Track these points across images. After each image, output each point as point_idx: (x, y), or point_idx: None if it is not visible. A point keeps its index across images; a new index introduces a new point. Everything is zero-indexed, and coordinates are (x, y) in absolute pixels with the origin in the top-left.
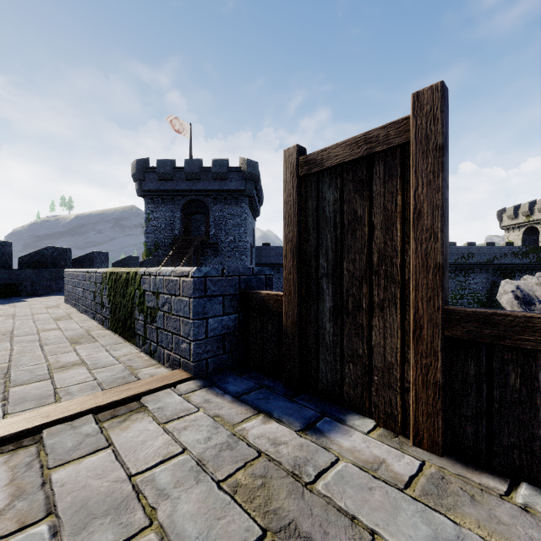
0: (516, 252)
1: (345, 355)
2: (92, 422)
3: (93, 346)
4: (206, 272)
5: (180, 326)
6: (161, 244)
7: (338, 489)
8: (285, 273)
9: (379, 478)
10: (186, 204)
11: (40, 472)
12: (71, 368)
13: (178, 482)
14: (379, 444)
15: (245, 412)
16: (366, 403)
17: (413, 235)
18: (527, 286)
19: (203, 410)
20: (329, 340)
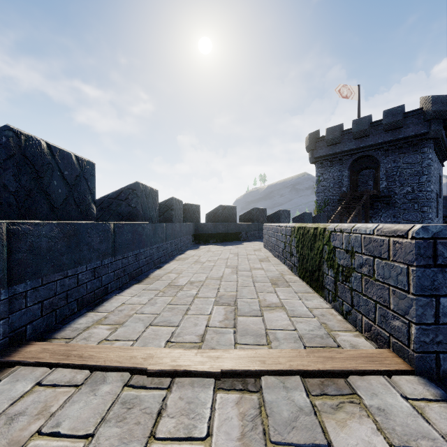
0: None
1: None
2: (301, 388)
3: (287, 290)
4: (436, 232)
5: (389, 297)
6: (330, 201)
7: None
8: None
9: None
10: (353, 162)
11: (262, 434)
12: (274, 309)
13: None
14: None
15: None
16: None
17: None
18: None
19: None
20: None
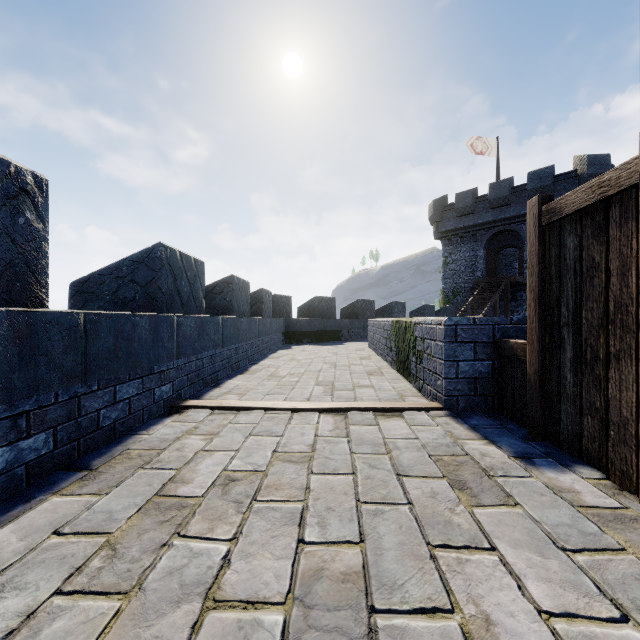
0: None
1: (583, 407)
2: (371, 414)
3: (381, 378)
4: (457, 321)
5: (436, 366)
6: (460, 290)
7: (514, 486)
8: (528, 322)
9: (559, 496)
10: (491, 239)
11: (345, 426)
12: (365, 389)
13: (408, 448)
14: (592, 488)
15: (476, 438)
16: (603, 459)
17: None
18: None
19: (441, 427)
20: (569, 390)
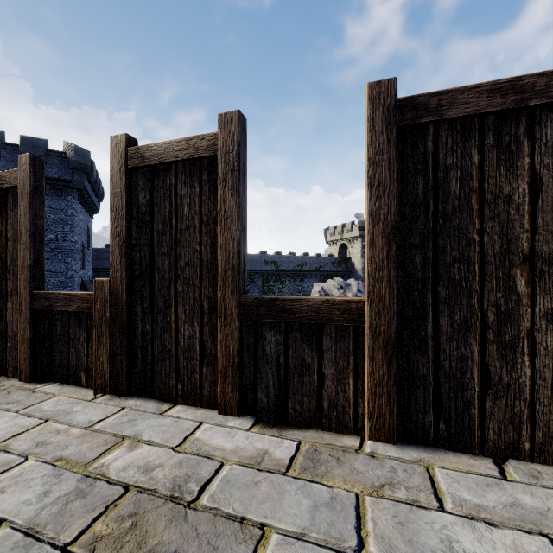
0: (334, 262)
1: None
2: None
3: None
4: None
5: None
6: None
7: None
8: None
9: None
10: None
11: None
12: None
13: None
14: None
15: None
16: (5, 363)
17: (19, 246)
18: (328, 288)
19: None
20: None
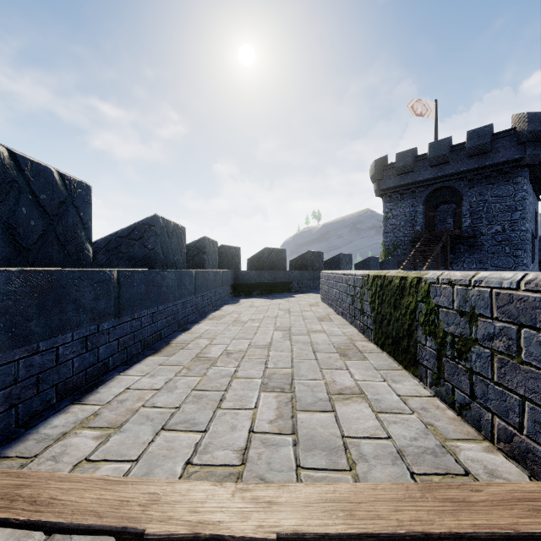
0: None
1: None
2: None
3: (363, 364)
4: None
5: None
6: (400, 243)
7: None
8: None
9: None
10: (429, 195)
11: None
12: (349, 398)
13: None
14: None
15: None
16: None
17: None
18: None
19: None
20: None
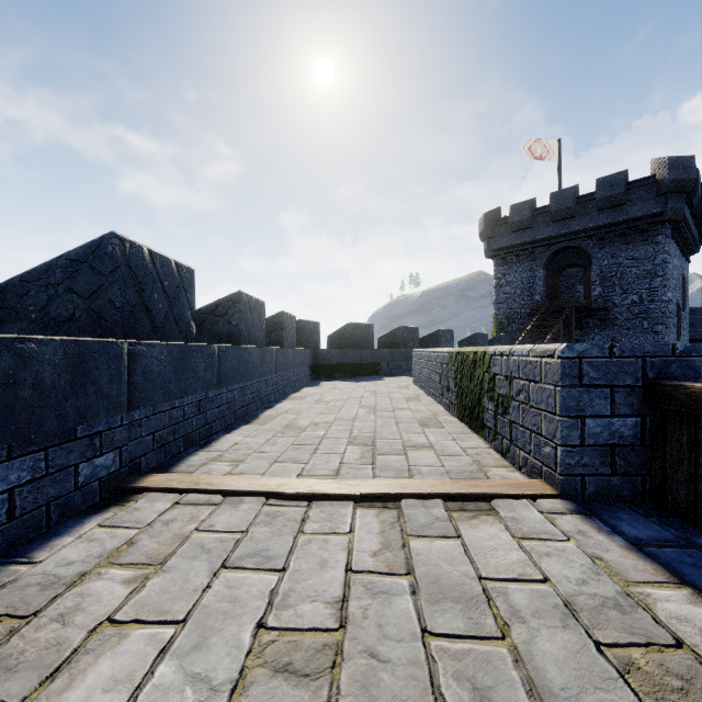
0: None
1: None
2: (441, 507)
3: (440, 431)
4: (581, 351)
5: (541, 423)
6: (516, 316)
7: None
8: None
9: None
10: (551, 257)
11: (400, 535)
12: (421, 450)
13: (537, 612)
14: None
15: (652, 572)
16: None
17: None
18: None
19: (575, 542)
20: None
